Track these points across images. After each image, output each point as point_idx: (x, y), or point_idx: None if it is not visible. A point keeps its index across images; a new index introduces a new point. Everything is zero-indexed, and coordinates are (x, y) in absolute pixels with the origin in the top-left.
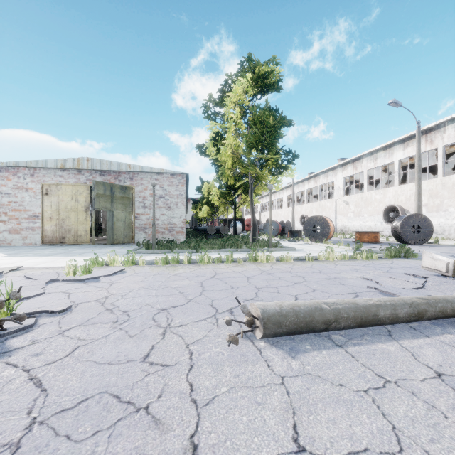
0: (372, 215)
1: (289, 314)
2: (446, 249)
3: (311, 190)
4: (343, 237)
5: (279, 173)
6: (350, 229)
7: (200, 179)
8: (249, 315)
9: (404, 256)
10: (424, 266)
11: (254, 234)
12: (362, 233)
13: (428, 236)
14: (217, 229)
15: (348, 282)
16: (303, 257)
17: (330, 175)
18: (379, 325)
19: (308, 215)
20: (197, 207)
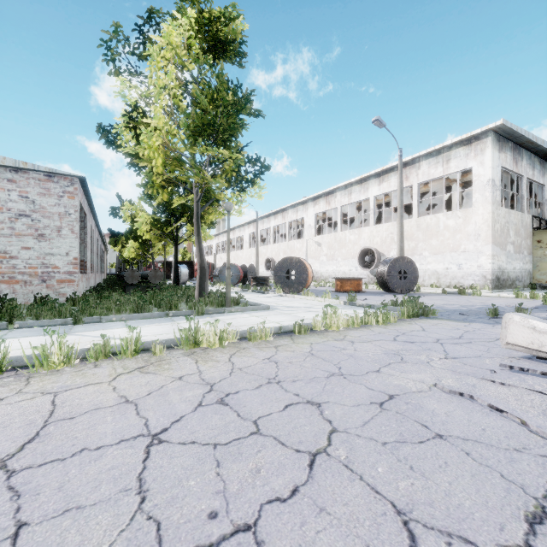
0: (347, 259)
1: None
2: (439, 298)
3: (277, 228)
4: (318, 285)
5: (242, 190)
6: (322, 276)
7: (118, 196)
8: None
9: (423, 314)
10: (511, 343)
11: (202, 283)
12: (344, 280)
13: (414, 283)
14: (145, 276)
15: (440, 418)
16: (288, 327)
17: (300, 210)
18: None
19: (275, 258)
20: (118, 243)
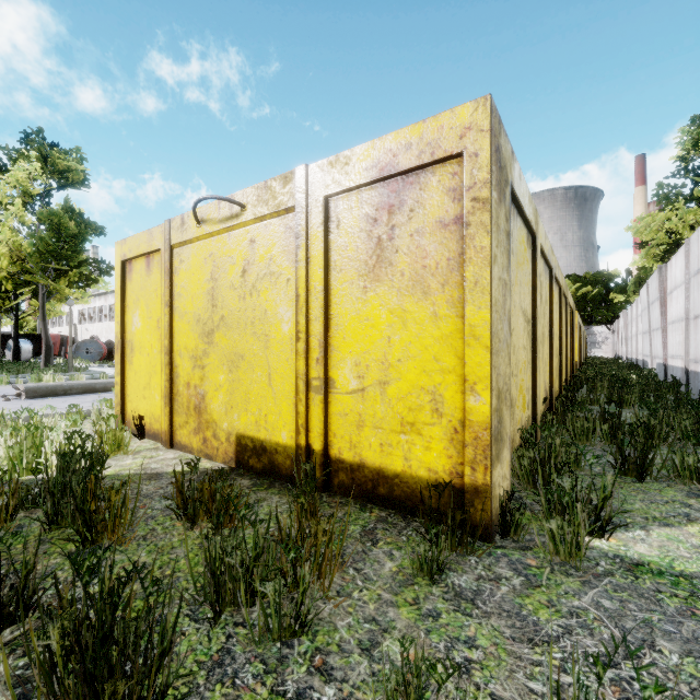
0: None
1: (43, 388)
2: None
3: None
4: None
5: (88, 286)
6: None
7: None
8: (18, 389)
9: None
10: None
11: (48, 357)
12: None
13: None
14: None
15: None
16: (99, 376)
17: None
18: (98, 392)
19: None
20: None
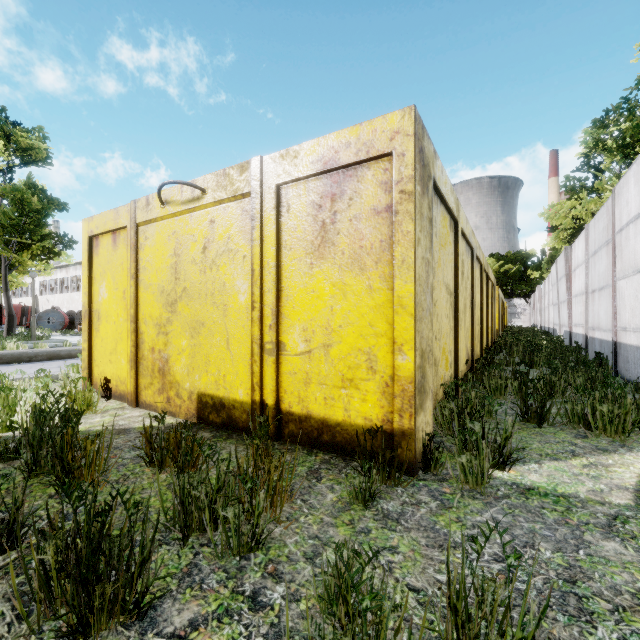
0: None
1: (8, 355)
2: None
3: None
4: None
5: (50, 258)
6: None
7: None
8: None
9: None
10: None
11: (10, 327)
12: None
13: None
14: None
15: None
16: (62, 344)
17: None
18: (62, 358)
19: None
20: None
